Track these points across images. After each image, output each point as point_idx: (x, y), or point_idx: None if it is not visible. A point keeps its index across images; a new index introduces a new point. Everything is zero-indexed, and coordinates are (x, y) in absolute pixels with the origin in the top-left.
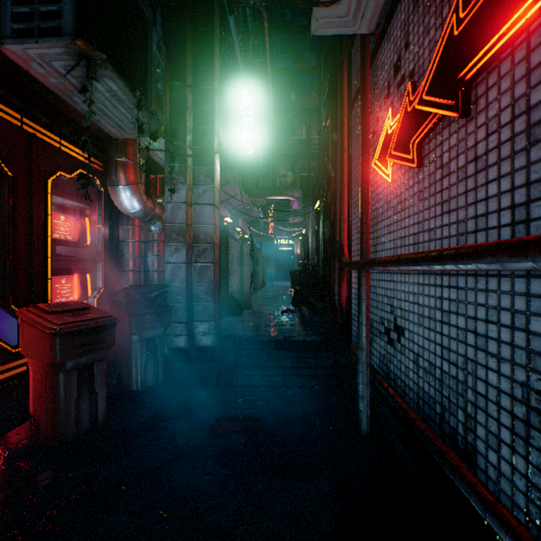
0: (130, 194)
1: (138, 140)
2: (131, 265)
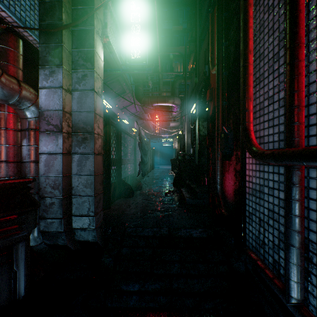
0: None
1: None
2: (1, 155)
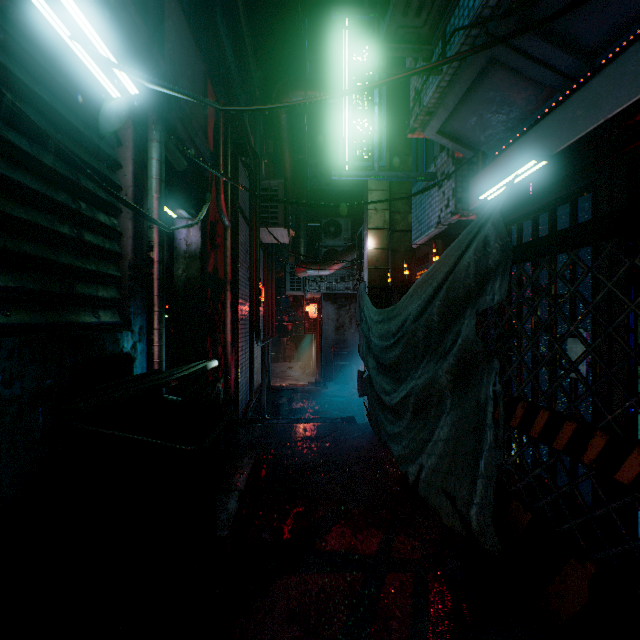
0: None
1: None
2: None
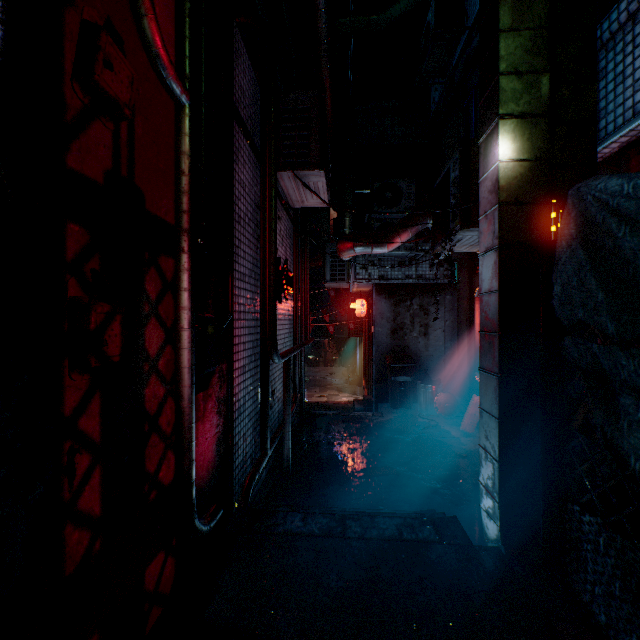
0: None
1: None
2: None
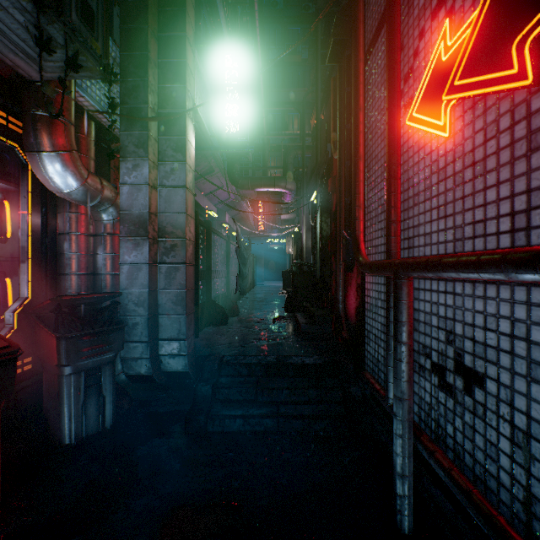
0: (58, 165)
1: (71, 90)
2: (73, 265)
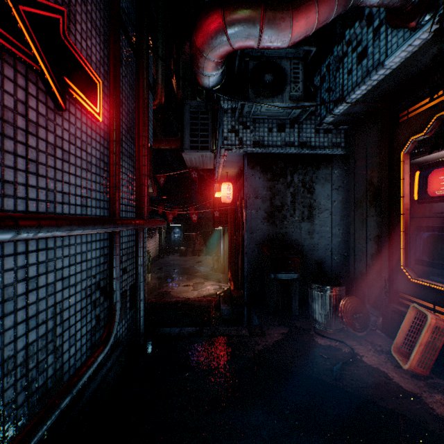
0: None
1: None
2: None
